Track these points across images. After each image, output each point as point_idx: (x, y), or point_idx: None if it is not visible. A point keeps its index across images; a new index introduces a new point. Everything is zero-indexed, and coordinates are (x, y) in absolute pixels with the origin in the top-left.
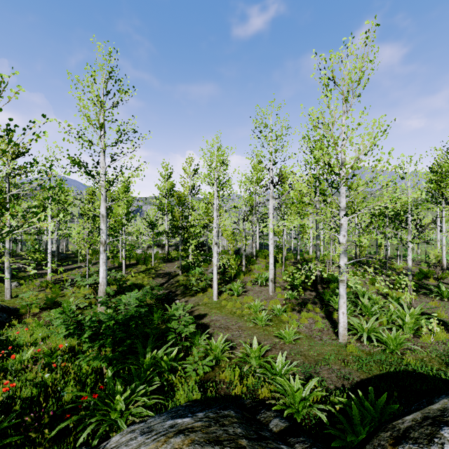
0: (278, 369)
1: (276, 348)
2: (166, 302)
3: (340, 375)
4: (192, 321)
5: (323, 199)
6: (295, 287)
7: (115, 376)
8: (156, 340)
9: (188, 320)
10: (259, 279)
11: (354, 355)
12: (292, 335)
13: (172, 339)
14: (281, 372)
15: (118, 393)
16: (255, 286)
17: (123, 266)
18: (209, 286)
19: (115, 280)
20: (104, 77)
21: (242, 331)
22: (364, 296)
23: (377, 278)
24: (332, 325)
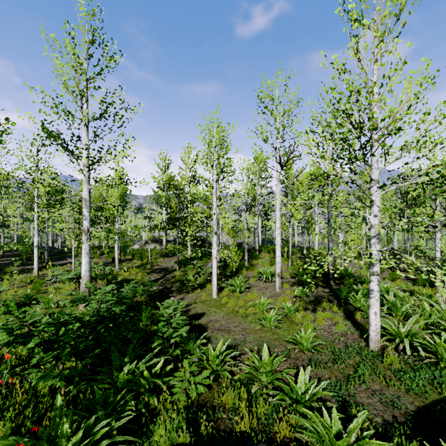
0: (301, 392)
1: (291, 357)
2: (159, 299)
3: (385, 400)
4: (185, 323)
5: (350, 168)
6: (305, 283)
7: (70, 403)
8: (142, 345)
9: (179, 321)
10: (263, 274)
11: (395, 369)
12: (310, 341)
13: (158, 345)
14: (305, 397)
15: (63, 436)
16: (259, 282)
17: (116, 260)
18: (208, 282)
19: (103, 274)
20: (87, 41)
21: (246, 334)
22: (387, 293)
23: (397, 273)
24: (357, 328)
